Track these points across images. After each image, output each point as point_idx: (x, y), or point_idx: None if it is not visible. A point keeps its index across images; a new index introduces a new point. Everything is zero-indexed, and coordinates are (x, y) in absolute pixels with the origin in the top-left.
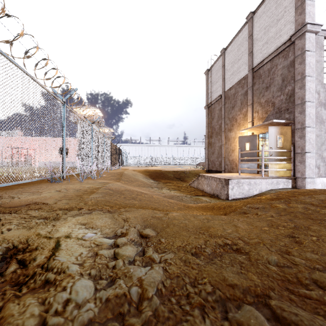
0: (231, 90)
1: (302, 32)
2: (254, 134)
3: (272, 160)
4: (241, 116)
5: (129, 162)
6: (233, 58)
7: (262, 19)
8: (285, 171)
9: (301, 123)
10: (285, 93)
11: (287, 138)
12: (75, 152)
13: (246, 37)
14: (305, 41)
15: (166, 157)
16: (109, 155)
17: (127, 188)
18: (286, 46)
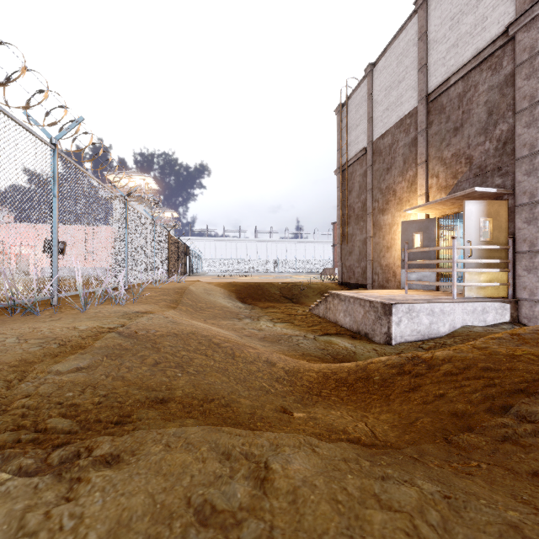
0: (385, 139)
1: (532, 16)
2: (430, 218)
3: (471, 266)
4: (403, 186)
5: (205, 268)
6: (388, 80)
7: (445, 1)
8: (496, 287)
9: (529, 193)
10: (494, 137)
11: (499, 224)
12: (107, 251)
13: (414, 39)
14: (538, 33)
15: (267, 259)
16: (165, 255)
17: (179, 327)
18: (496, 47)
